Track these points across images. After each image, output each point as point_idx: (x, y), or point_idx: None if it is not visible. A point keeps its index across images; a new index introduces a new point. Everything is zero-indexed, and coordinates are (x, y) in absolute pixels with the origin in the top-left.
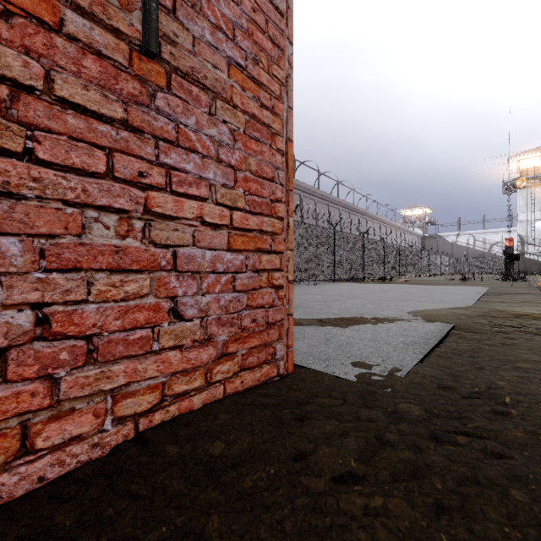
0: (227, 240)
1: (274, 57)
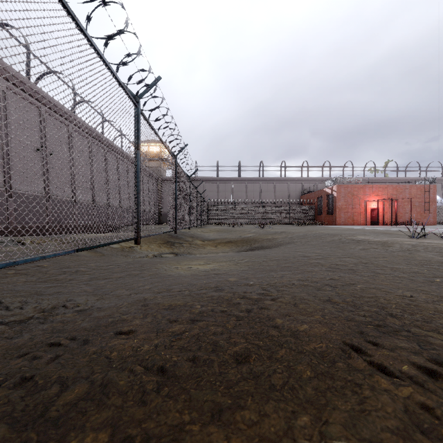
0: (432, 219)
1: (435, 209)
